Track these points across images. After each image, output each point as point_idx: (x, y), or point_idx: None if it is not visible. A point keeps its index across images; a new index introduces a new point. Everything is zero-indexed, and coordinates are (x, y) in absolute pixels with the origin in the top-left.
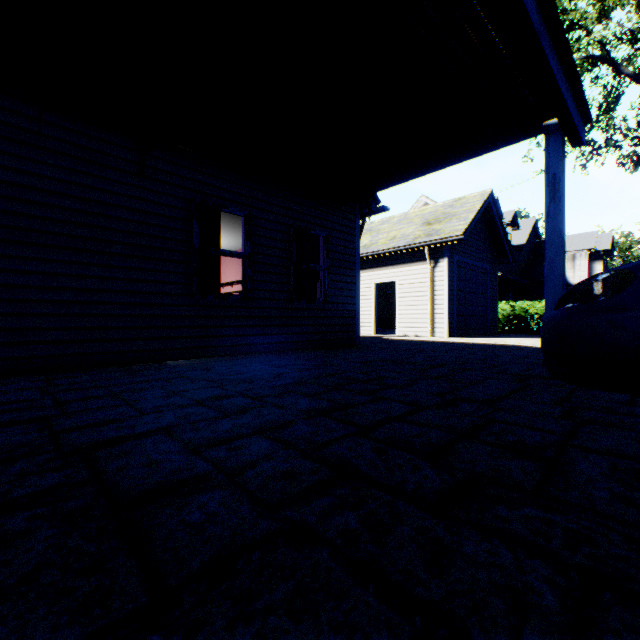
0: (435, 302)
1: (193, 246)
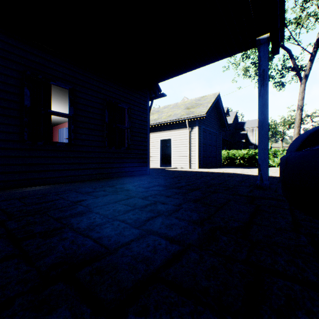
0: (191, 150)
1: (24, 105)
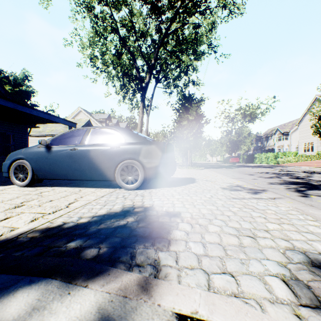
0: None
1: None
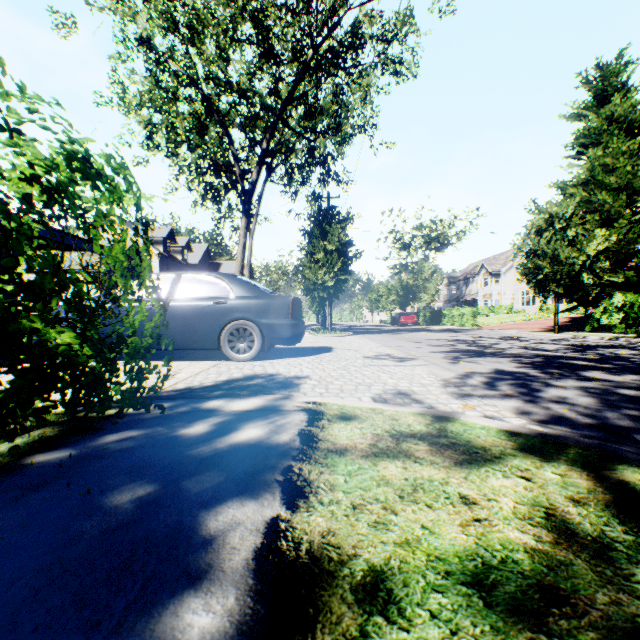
0: None
1: None
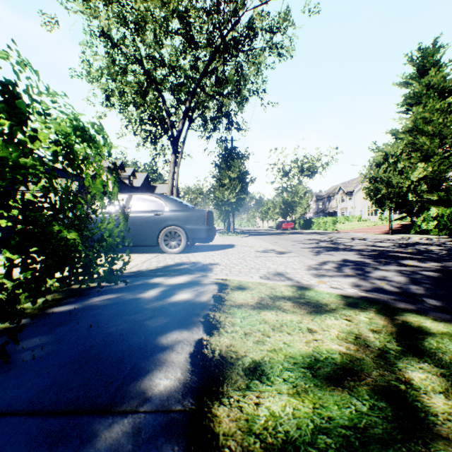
0: None
1: None
